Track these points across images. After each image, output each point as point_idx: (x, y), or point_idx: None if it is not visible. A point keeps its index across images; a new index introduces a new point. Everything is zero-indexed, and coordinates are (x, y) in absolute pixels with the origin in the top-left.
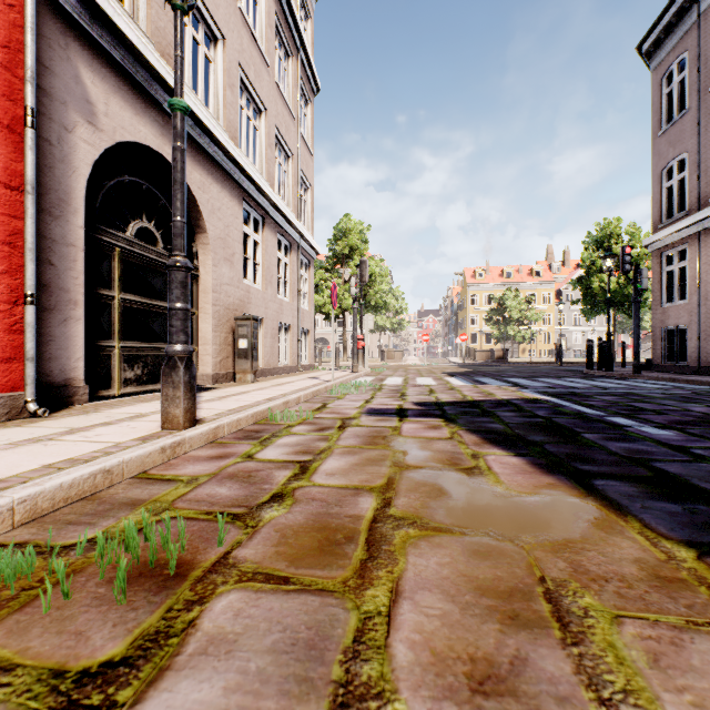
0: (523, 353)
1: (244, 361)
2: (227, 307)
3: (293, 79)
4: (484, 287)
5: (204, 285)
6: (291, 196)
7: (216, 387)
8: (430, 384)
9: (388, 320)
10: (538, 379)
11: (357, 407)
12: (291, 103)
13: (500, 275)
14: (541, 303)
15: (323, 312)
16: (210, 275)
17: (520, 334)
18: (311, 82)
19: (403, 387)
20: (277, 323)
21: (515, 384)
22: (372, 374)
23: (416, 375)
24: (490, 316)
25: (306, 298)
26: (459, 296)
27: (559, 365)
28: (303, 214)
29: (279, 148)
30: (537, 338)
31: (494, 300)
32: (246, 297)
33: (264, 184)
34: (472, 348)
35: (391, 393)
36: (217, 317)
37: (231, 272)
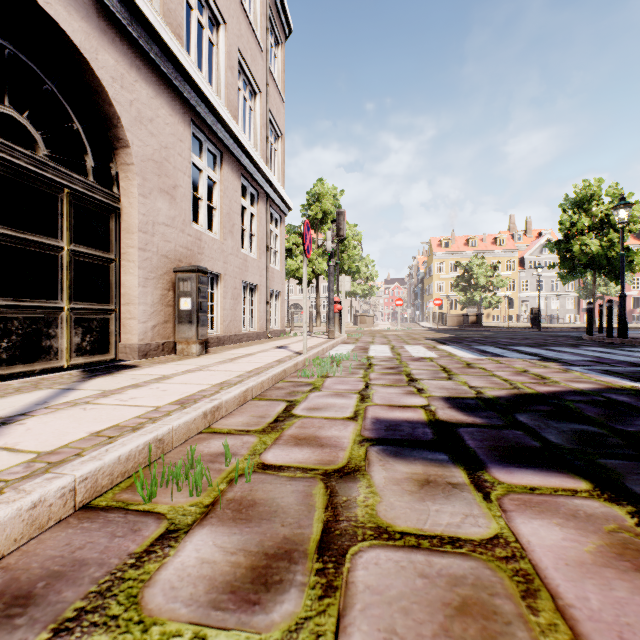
0: (487, 318)
1: (187, 326)
2: (166, 255)
3: (261, 6)
4: (449, 256)
5: (127, 222)
6: (258, 139)
7: (136, 365)
8: (431, 356)
9: (359, 286)
10: (556, 349)
11: (351, 417)
12: (258, 33)
13: (465, 244)
14: (505, 270)
15: (296, 276)
16: (135, 208)
17: (487, 300)
18: (282, 19)
19: (399, 362)
20: (241, 281)
21: (541, 356)
22: (349, 341)
23: (401, 342)
24: (457, 283)
25: (277, 257)
26: (425, 264)
27: (538, 330)
28: (273, 164)
29: (243, 79)
30: (501, 304)
31: (460, 267)
32: (196, 246)
33: (220, 106)
34: (442, 313)
35: (390, 374)
36: (148, 267)
37: (171, 209)
